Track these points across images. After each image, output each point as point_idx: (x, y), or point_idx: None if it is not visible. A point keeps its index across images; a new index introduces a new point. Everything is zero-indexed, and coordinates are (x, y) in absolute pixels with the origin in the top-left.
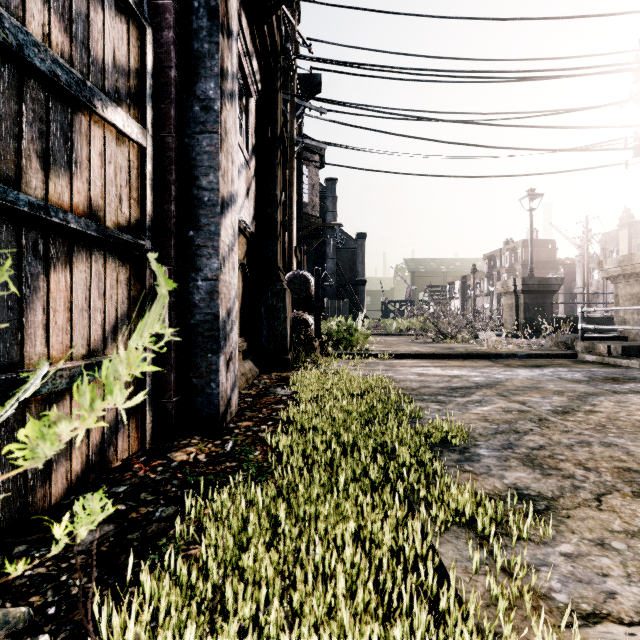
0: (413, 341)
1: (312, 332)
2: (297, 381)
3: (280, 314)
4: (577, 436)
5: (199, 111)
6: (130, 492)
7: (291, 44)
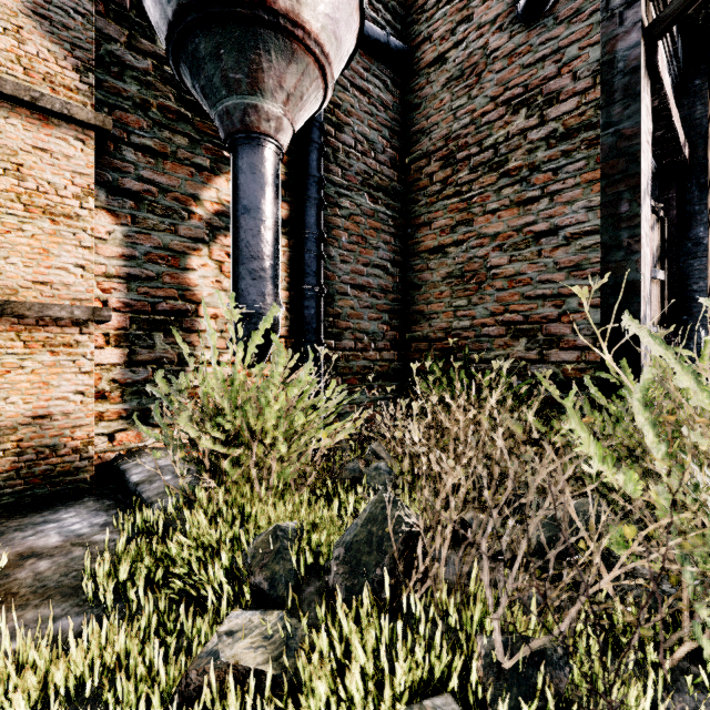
0: None
1: None
2: None
3: None
4: None
5: (691, 246)
6: None
7: None
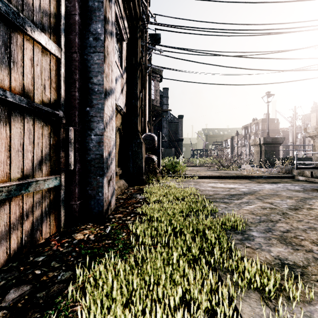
0: (207, 169)
1: (156, 165)
2: (148, 191)
3: (139, 155)
4: (307, 224)
5: (92, 40)
6: (45, 261)
7: (145, 16)
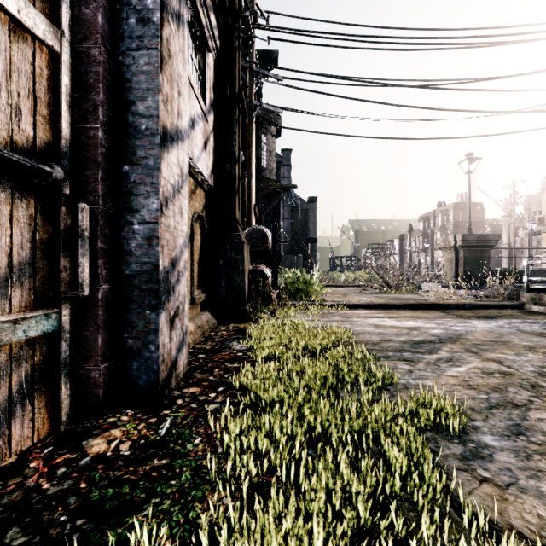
0: (361, 292)
1: (269, 284)
2: (254, 334)
3: (238, 266)
4: None
5: (135, 24)
6: None
7: (250, 15)
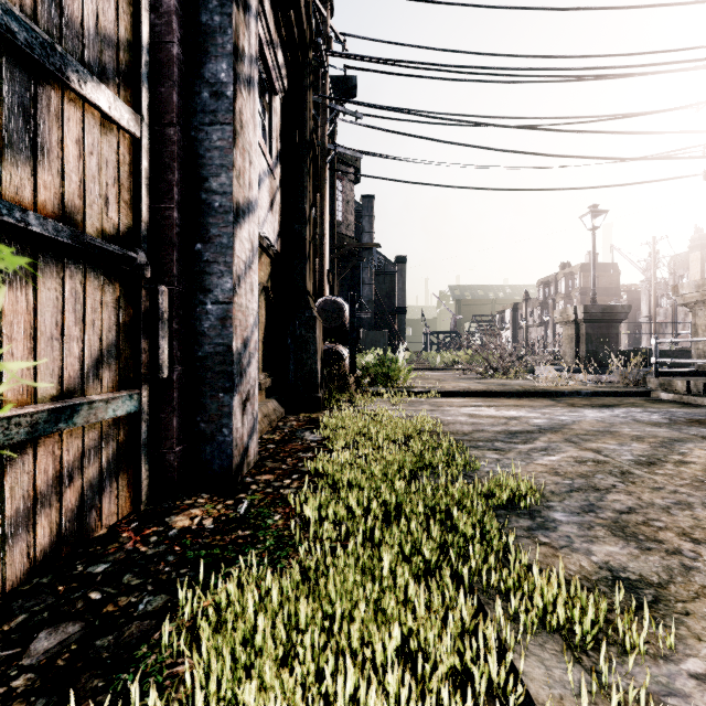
0: (460, 376)
1: (346, 366)
2: (328, 424)
3: (309, 346)
4: (672, 495)
5: (208, 98)
6: (111, 573)
7: (322, 39)
